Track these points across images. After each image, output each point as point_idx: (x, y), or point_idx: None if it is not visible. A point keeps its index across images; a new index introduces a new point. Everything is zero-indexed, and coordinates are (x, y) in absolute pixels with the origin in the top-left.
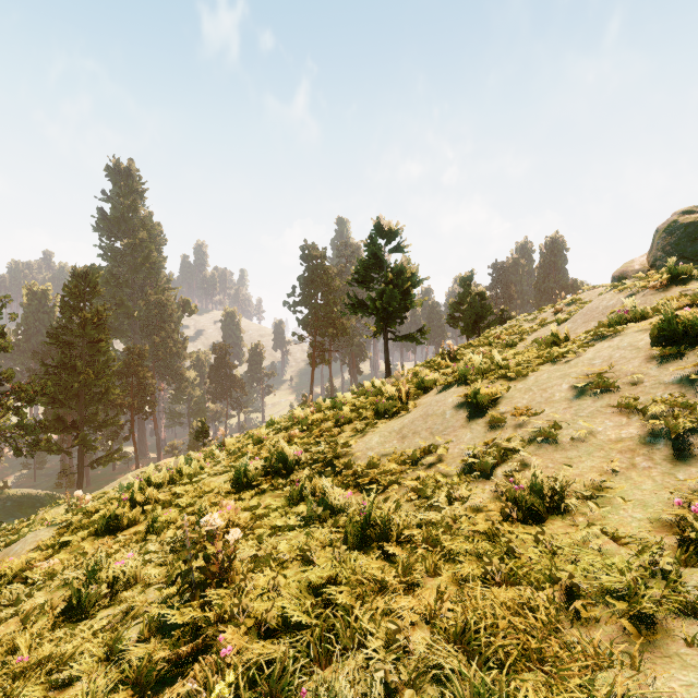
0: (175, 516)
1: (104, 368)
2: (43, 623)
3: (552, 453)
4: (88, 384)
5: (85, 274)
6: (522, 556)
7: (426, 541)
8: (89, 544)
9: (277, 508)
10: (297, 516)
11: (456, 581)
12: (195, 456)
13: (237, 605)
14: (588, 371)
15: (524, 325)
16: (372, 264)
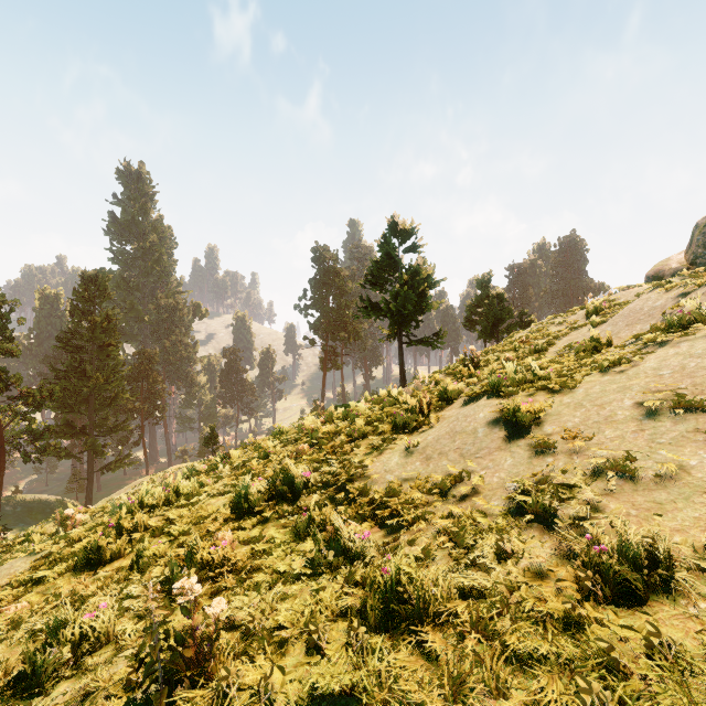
0: (164, 549)
1: (113, 372)
2: None
3: (631, 493)
4: (98, 389)
5: (95, 277)
6: (635, 677)
7: (477, 626)
8: (66, 582)
9: (281, 544)
10: (303, 558)
11: None
12: (199, 468)
13: None
14: (656, 384)
15: (551, 328)
16: (386, 265)
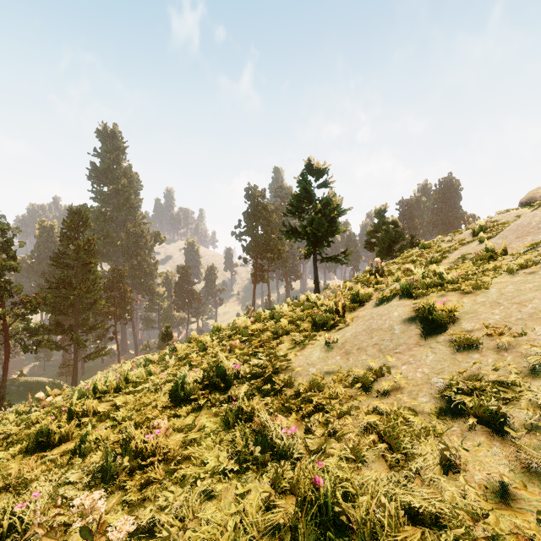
0: (106, 434)
1: (93, 284)
2: None
3: None
4: (81, 296)
5: (79, 211)
6: None
7: None
8: (16, 464)
9: (211, 433)
10: (231, 450)
11: None
12: (153, 358)
13: None
14: None
15: (442, 245)
16: (303, 197)
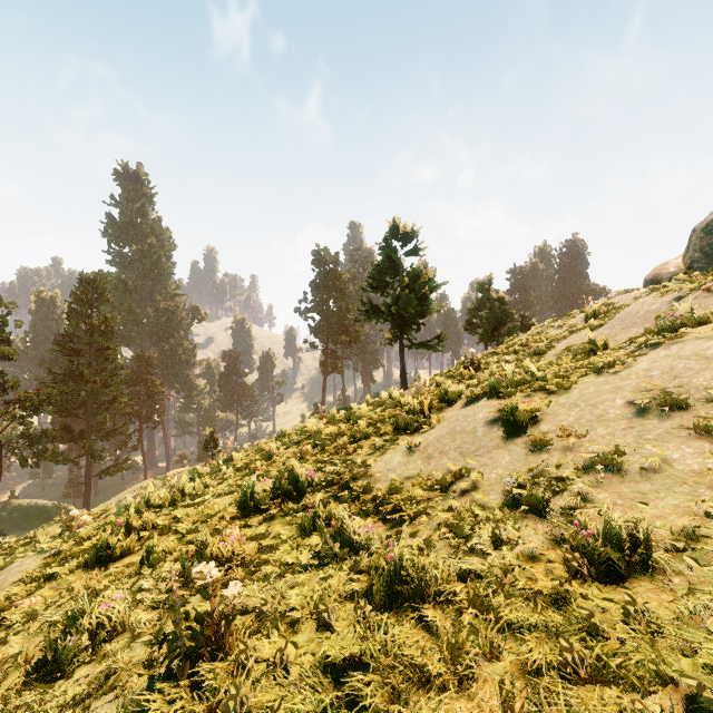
0: (173, 546)
1: (111, 376)
2: (13, 680)
3: (618, 485)
4: (96, 392)
5: (93, 280)
6: (612, 638)
7: (474, 603)
8: (77, 577)
9: (287, 539)
10: (310, 551)
11: (522, 670)
12: (202, 470)
13: (233, 696)
14: (646, 384)
15: (551, 332)
16: (387, 268)
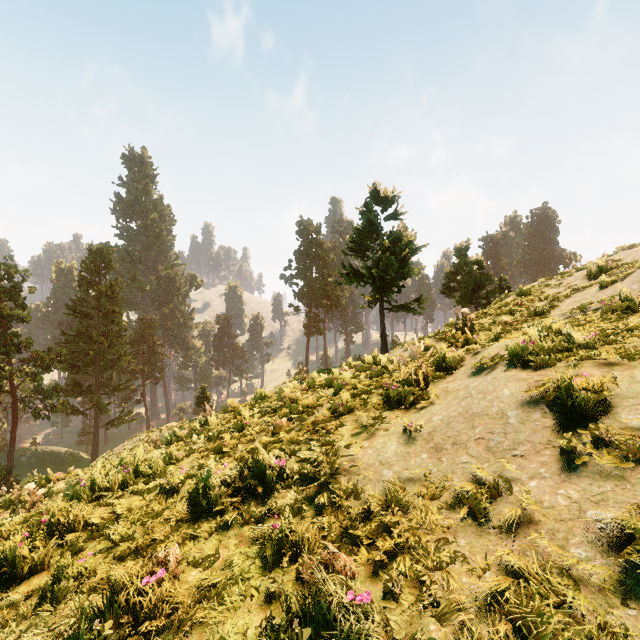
0: (92, 565)
1: (117, 337)
2: None
3: None
4: (103, 352)
5: (100, 251)
6: None
7: None
8: None
9: (239, 576)
10: (266, 618)
11: None
12: (180, 433)
13: None
14: None
15: (546, 291)
16: (367, 232)
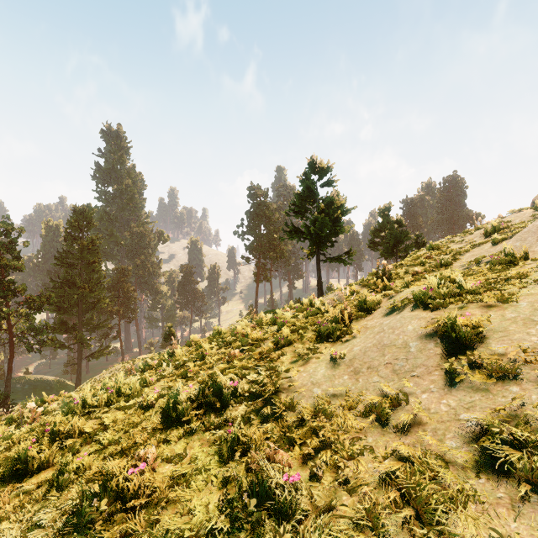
0: (88, 462)
1: (97, 283)
2: None
3: None
4: (85, 296)
5: (83, 211)
6: None
7: None
8: None
9: (202, 468)
10: (223, 496)
11: None
12: (151, 363)
13: None
14: None
15: (451, 246)
16: (306, 196)
